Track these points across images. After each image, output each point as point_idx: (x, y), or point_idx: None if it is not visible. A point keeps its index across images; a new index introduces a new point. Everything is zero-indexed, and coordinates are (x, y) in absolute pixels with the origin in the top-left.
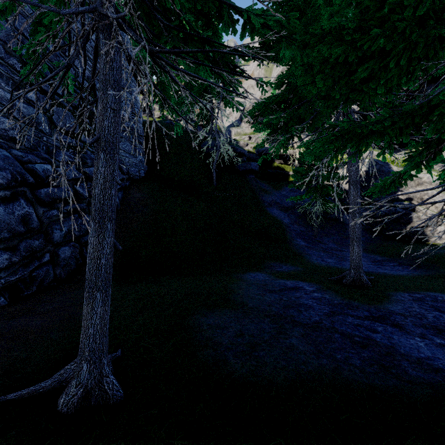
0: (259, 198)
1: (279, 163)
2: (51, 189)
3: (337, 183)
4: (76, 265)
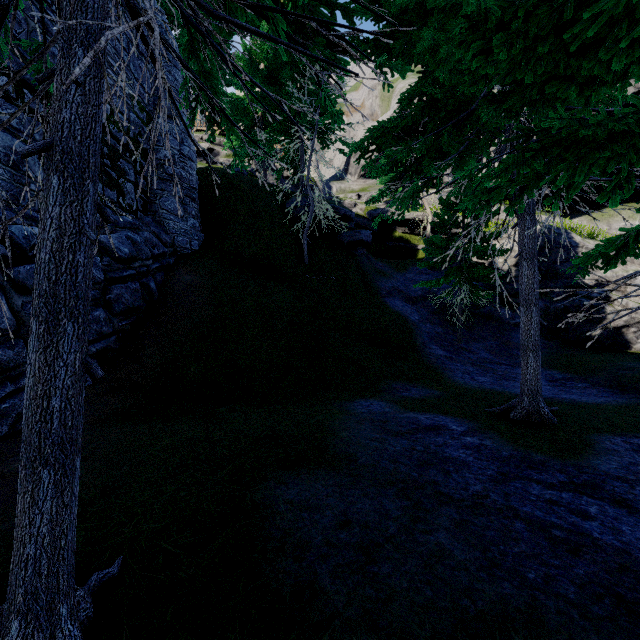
0: (373, 284)
1: (403, 233)
2: None
3: (490, 261)
4: None
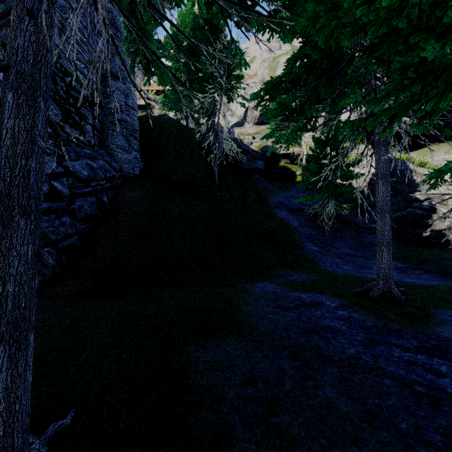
0: (265, 199)
1: (285, 163)
2: None
3: (349, 182)
4: (52, 275)
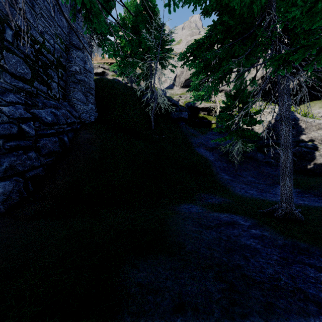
0: (189, 140)
1: (204, 114)
2: None
3: (251, 128)
4: (20, 199)
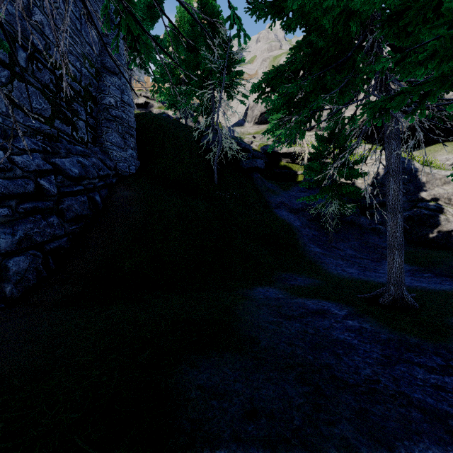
0: (266, 199)
1: (286, 162)
2: (0, 181)
3: (352, 182)
4: (38, 280)
